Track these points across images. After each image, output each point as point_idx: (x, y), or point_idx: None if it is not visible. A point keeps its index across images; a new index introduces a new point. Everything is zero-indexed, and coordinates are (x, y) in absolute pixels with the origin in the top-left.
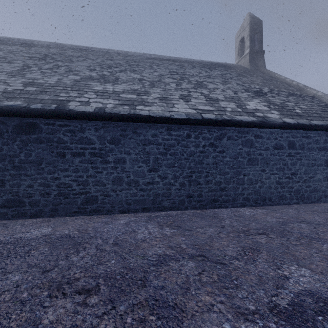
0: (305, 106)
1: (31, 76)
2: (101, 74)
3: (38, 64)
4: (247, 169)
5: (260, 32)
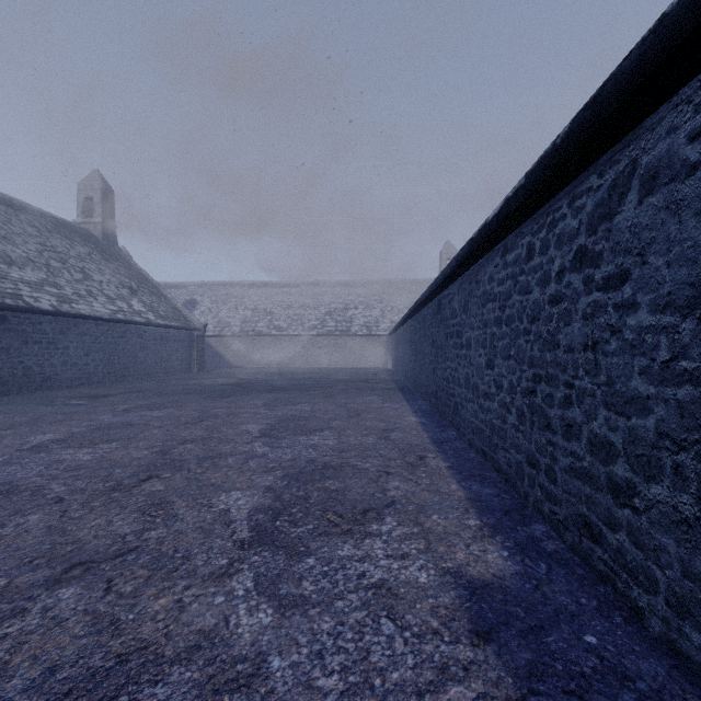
0: (164, 308)
1: None
2: None
3: None
4: (140, 354)
5: (113, 203)
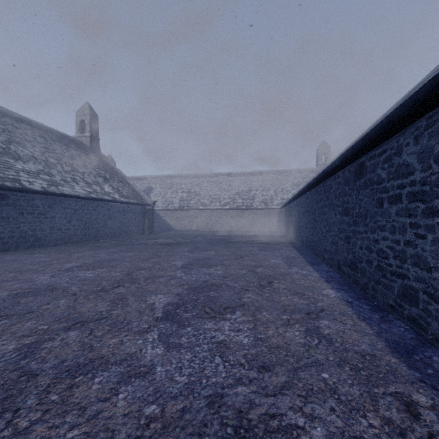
0: (127, 191)
1: None
2: None
3: None
4: (108, 222)
5: (97, 123)
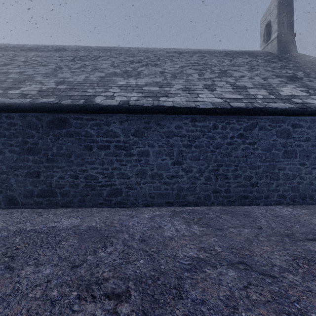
0: None
1: (62, 75)
2: (124, 69)
3: (68, 65)
4: (283, 163)
5: (290, 13)
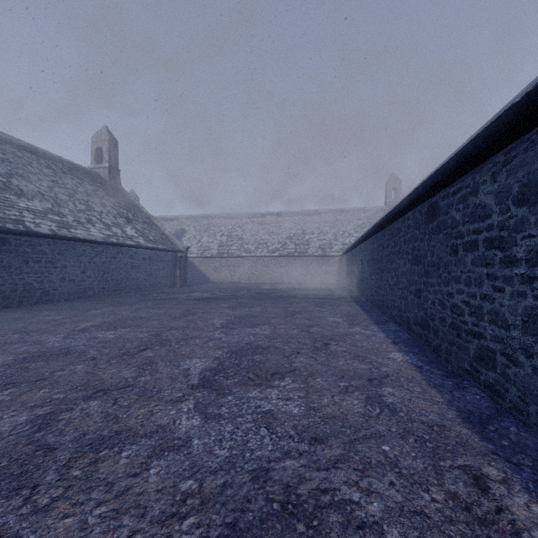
0: (154, 234)
1: None
2: None
3: None
4: (131, 272)
5: (117, 152)
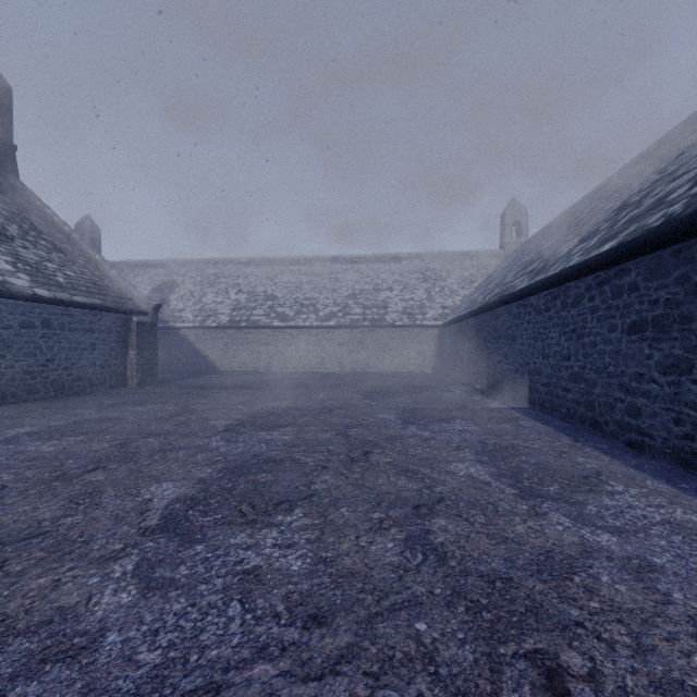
0: (74, 274)
1: None
2: None
3: None
4: None
5: (8, 108)
